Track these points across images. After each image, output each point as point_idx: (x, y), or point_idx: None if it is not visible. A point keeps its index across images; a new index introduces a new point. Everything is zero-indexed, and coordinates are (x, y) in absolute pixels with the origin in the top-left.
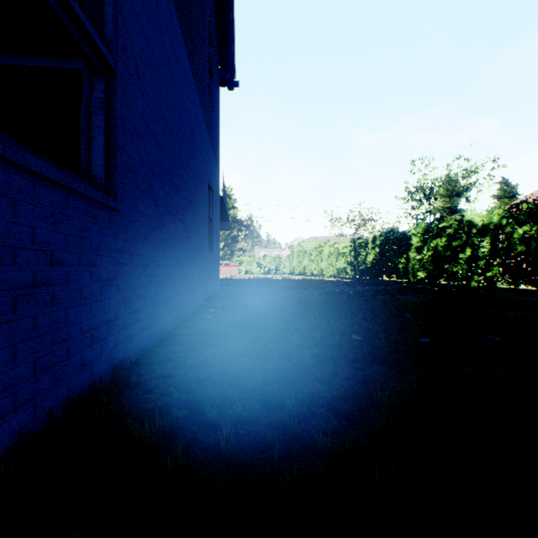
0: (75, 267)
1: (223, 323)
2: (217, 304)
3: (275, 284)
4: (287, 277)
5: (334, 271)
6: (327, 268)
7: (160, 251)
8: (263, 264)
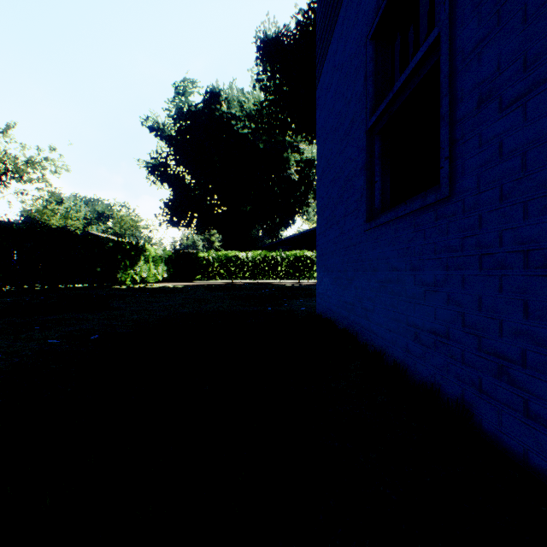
0: (403, 272)
1: None
2: None
3: None
4: None
5: None
6: None
7: None
8: None
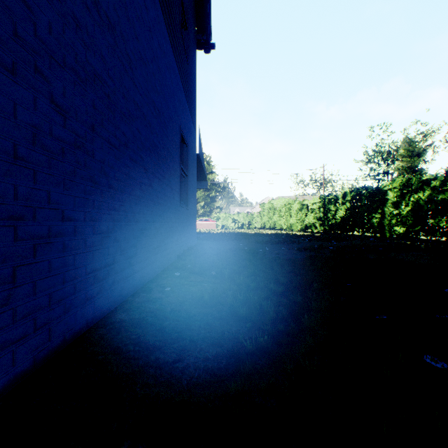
0: None
1: (186, 297)
2: (186, 264)
3: (249, 238)
4: (259, 231)
5: (303, 225)
6: (296, 223)
7: (78, 195)
8: (237, 219)
